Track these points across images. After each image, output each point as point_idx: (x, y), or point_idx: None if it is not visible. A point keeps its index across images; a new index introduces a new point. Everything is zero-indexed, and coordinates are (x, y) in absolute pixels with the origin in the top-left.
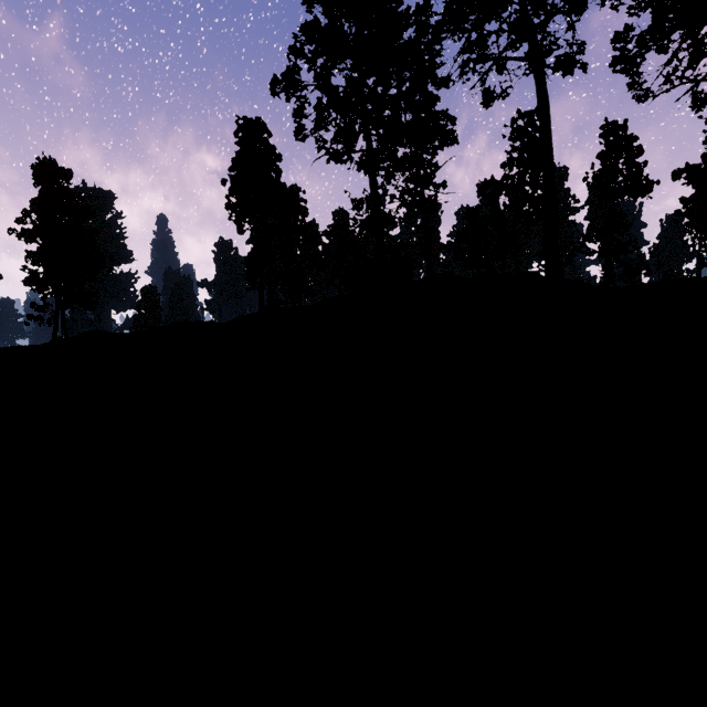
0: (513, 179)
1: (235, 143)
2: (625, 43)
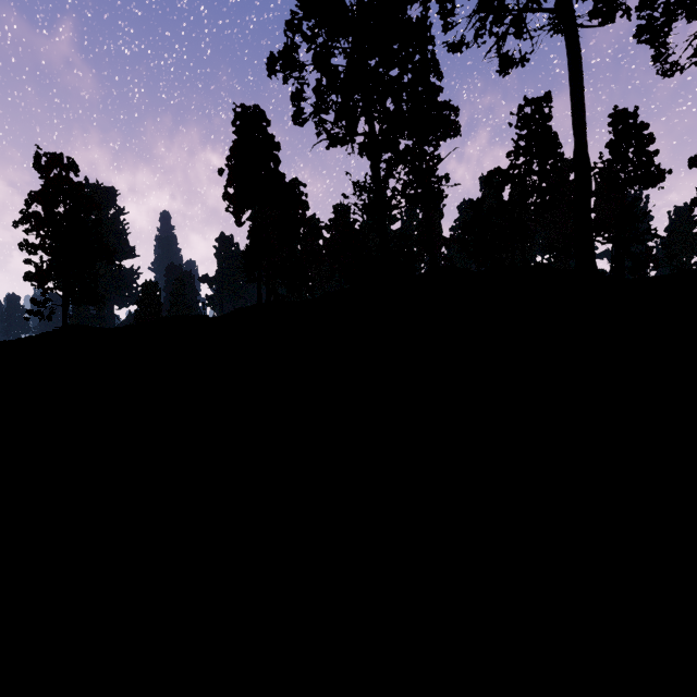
0: (519, 169)
1: (233, 132)
2: (652, 10)
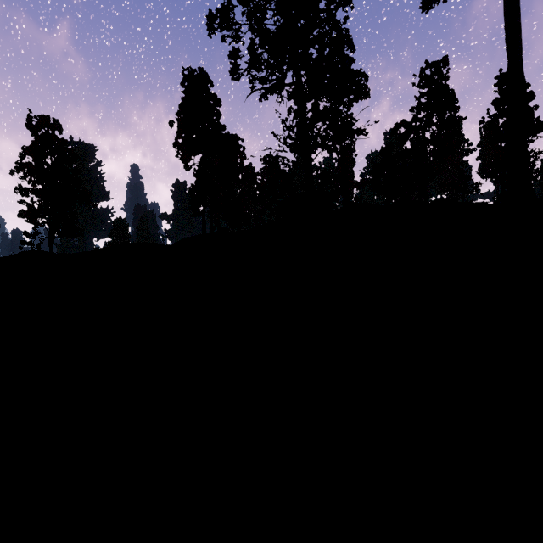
0: (420, 121)
1: (182, 92)
2: None
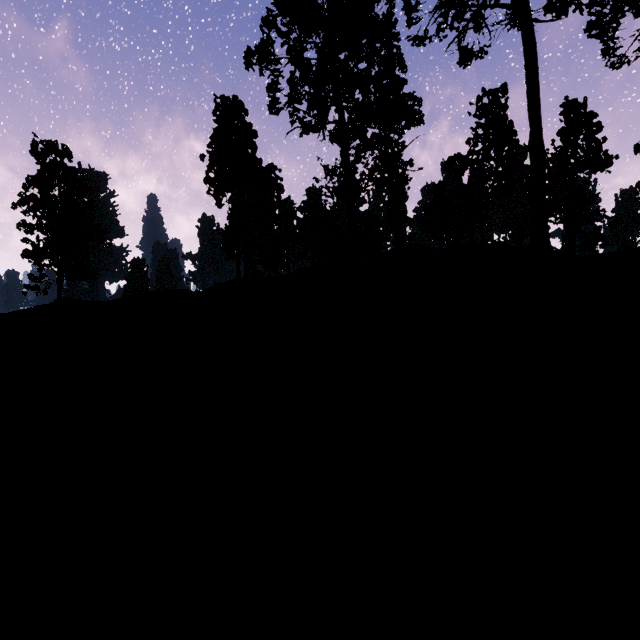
0: (478, 154)
1: (214, 121)
2: (601, 7)
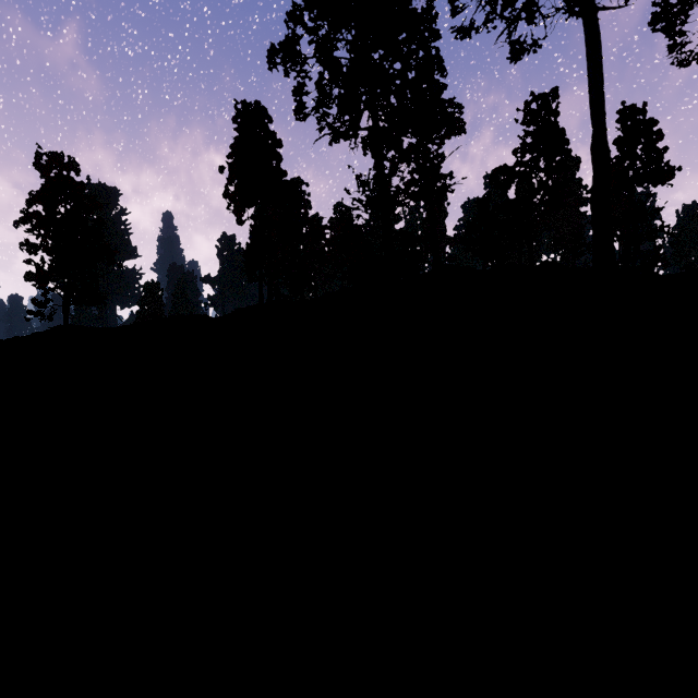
0: (525, 166)
1: (234, 129)
2: None
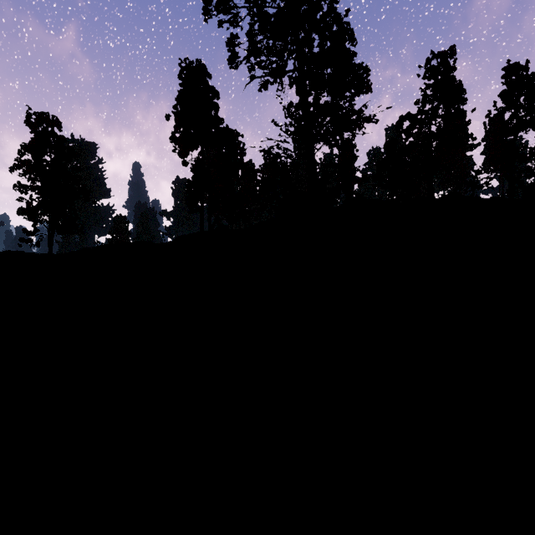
0: (426, 114)
1: (179, 84)
2: None
